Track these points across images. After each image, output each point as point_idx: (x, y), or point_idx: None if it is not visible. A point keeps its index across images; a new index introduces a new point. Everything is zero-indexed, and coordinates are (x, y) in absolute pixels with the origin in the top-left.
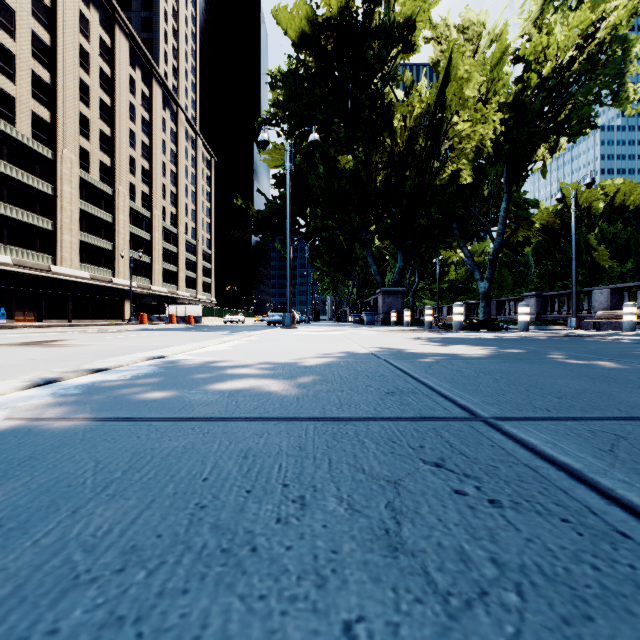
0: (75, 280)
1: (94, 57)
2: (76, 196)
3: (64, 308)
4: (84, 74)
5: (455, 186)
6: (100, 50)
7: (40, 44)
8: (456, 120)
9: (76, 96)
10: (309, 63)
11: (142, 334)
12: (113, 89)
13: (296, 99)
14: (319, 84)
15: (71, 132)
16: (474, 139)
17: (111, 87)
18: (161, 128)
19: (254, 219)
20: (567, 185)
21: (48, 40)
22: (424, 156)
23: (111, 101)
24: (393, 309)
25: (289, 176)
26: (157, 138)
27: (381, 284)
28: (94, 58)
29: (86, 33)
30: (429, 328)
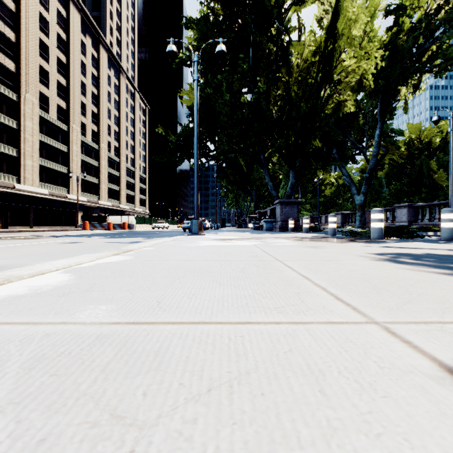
0: (35, 195)
1: (52, 24)
2: (37, 130)
3: (27, 217)
4: (44, 37)
5: (340, 114)
6: (57, 19)
7: (6, 10)
8: (342, 56)
9: (37, 53)
10: (217, 11)
11: (46, 241)
12: (68, 50)
13: (206, 40)
14: (225, 29)
15: (33, 80)
16: (358, 72)
17: (66, 48)
18: (107, 82)
19: (173, 145)
20: (412, 125)
21: (13, 7)
22: (314, 89)
23: (66, 59)
24: (289, 217)
25: (196, 86)
26: (103, 90)
27: (276, 197)
28: (52, 25)
29: (46, 5)
30: (333, 235)
